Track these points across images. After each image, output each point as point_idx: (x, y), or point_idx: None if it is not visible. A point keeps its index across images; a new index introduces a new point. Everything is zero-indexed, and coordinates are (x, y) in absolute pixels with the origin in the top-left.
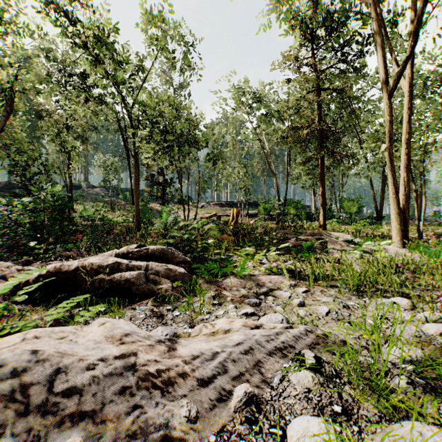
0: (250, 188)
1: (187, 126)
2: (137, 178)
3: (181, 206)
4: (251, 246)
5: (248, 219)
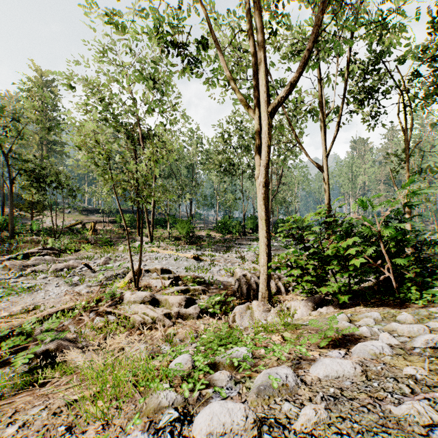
0: (110, 203)
1: (56, 176)
2: (12, 202)
3: (45, 211)
4: (94, 245)
5: (111, 225)
